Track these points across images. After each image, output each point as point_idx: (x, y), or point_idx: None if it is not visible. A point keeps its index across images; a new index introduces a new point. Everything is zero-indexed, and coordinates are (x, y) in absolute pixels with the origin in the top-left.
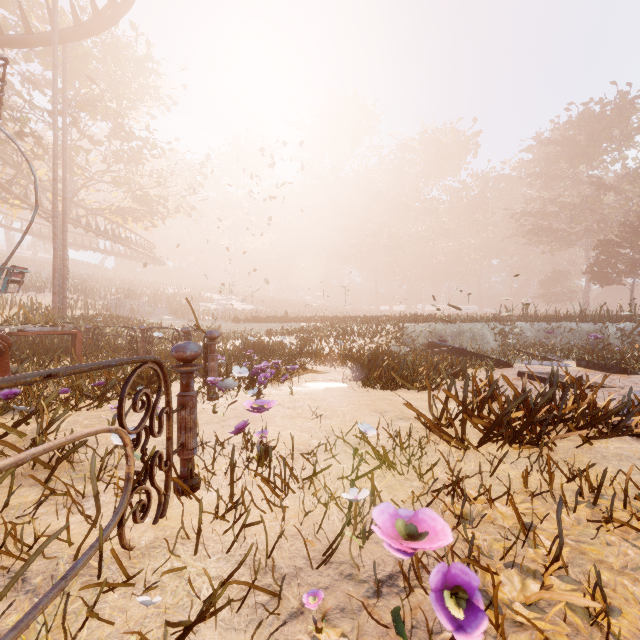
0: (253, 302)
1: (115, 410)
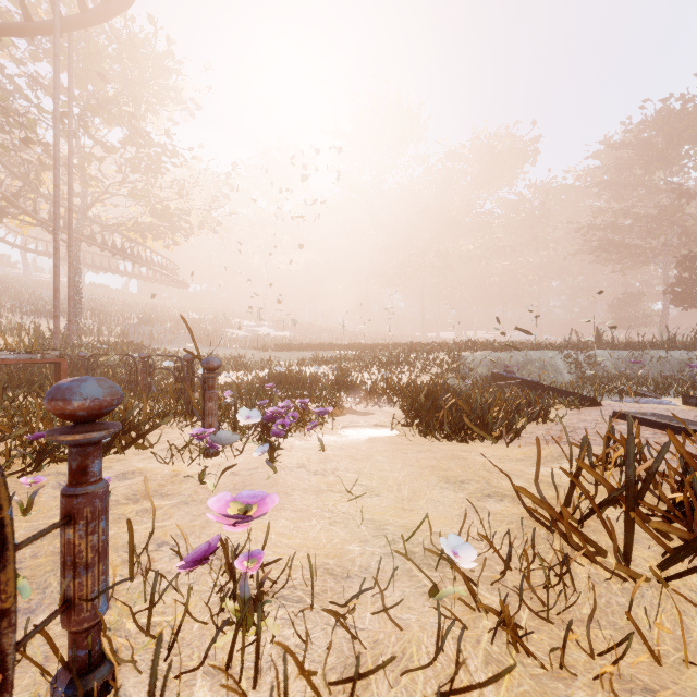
0: (286, 328)
1: (63, 474)
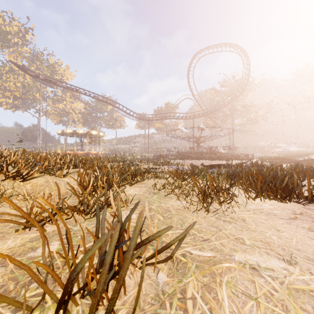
0: (304, 147)
1: None
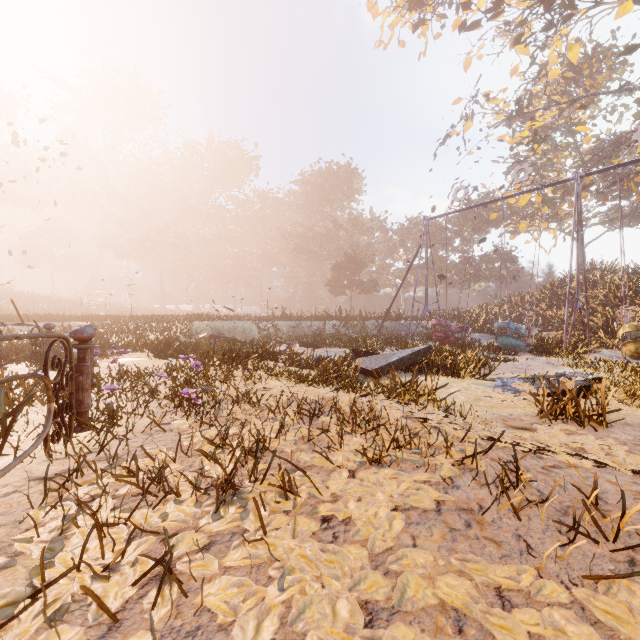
0: None
1: None
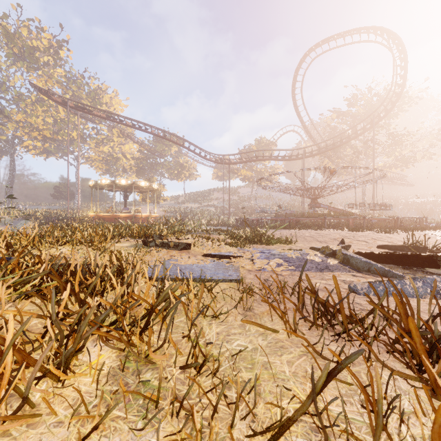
0: None
1: None
